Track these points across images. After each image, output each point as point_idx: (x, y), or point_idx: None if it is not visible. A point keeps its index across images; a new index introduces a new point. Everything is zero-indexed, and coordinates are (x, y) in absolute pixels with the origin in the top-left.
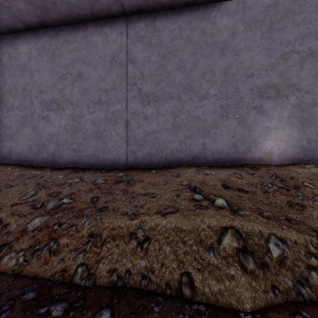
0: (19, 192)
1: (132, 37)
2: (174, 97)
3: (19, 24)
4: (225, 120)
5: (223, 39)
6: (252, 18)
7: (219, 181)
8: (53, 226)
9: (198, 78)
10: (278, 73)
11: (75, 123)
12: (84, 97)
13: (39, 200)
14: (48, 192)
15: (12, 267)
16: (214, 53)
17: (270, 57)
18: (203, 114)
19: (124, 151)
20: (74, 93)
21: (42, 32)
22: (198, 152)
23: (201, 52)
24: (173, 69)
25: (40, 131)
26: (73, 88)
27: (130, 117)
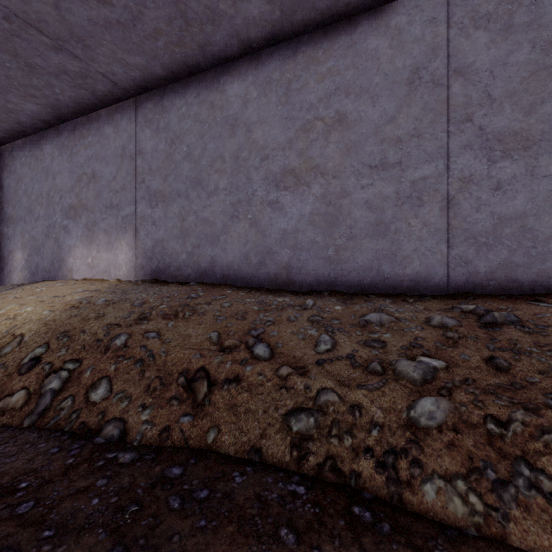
0: (299, 335)
1: (461, 21)
2: None
3: (234, 47)
4: None
5: None
6: None
7: None
8: (483, 424)
9: None
10: None
11: (331, 209)
12: (350, 159)
13: (360, 355)
14: (353, 339)
15: (465, 516)
16: None
17: None
18: None
19: (441, 260)
20: (329, 154)
21: (268, 54)
22: None
23: None
24: None
25: (264, 227)
26: (326, 145)
27: (456, 189)
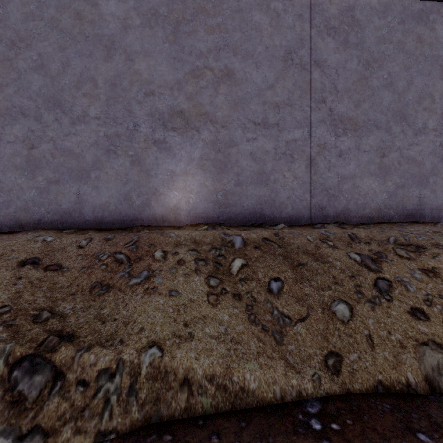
0: None
1: None
2: (30, 115)
3: None
4: (112, 159)
5: (109, 33)
6: (152, 9)
7: (39, 252)
8: None
9: (70, 88)
10: (188, 96)
11: None
12: None
13: None
14: None
15: None
16: (96, 52)
17: (176, 70)
18: (79, 146)
19: None
20: None
21: None
22: (69, 207)
23: (76, 47)
24: (27, 67)
25: None
26: None
27: None
